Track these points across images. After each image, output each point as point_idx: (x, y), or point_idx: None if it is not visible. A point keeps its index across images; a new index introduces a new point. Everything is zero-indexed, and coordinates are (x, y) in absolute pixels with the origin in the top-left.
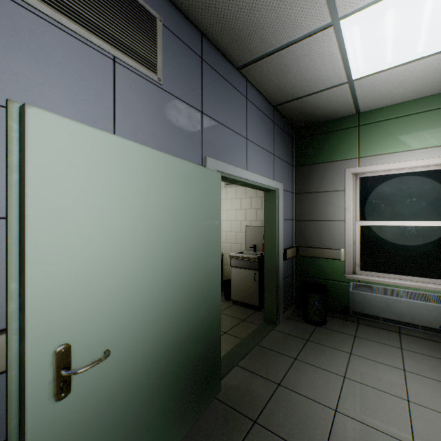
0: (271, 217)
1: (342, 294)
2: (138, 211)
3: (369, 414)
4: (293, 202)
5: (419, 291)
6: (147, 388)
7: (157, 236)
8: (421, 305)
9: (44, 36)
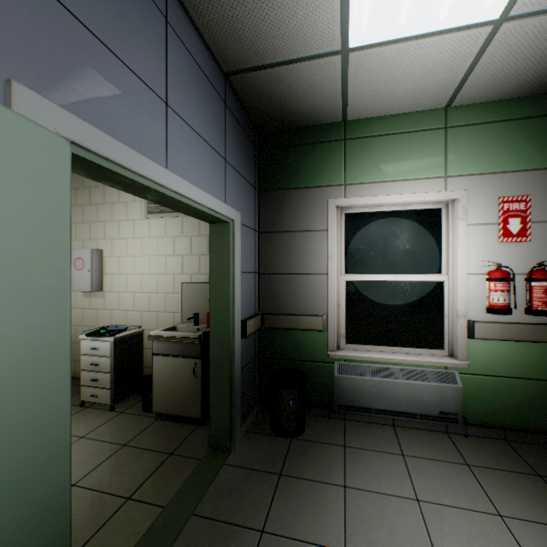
0: (221, 268)
1: (324, 380)
2: None
3: None
4: (256, 245)
5: (415, 366)
6: None
7: None
8: (419, 387)
9: None
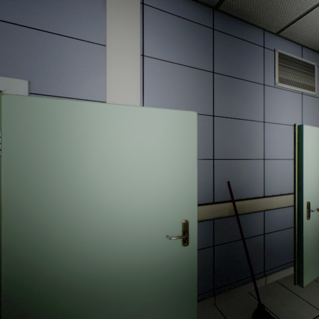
0: None
1: None
2: None
3: None
4: None
5: None
6: None
7: None
8: None
9: (286, 96)
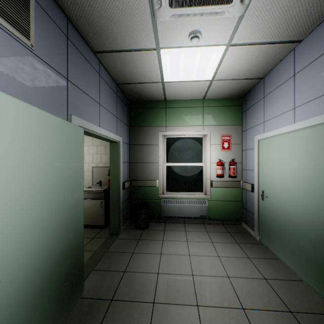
0: (114, 160)
1: (157, 207)
2: (21, 158)
3: (174, 268)
4: (128, 150)
5: (192, 199)
6: (28, 306)
7: (36, 178)
8: (193, 206)
9: None
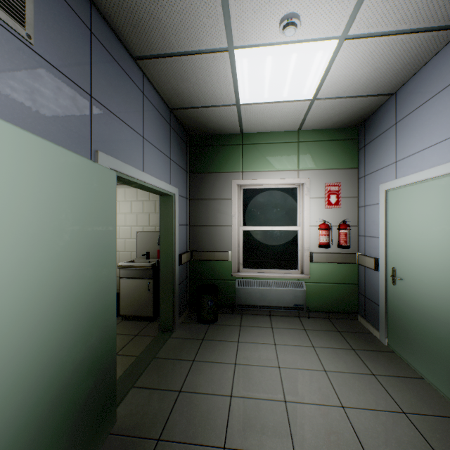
0: (167, 222)
1: (229, 291)
2: None
3: (256, 388)
4: (187, 207)
5: (282, 280)
6: None
7: (30, 249)
8: (283, 291)
9: None
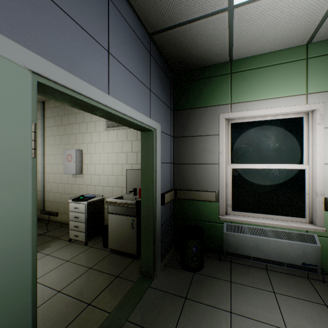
0: (147, 160)
1: (216, 235)
2: None
3: None
4: (171, 145)
5: (283, 229)
6: None
7: None
8: (286, 244)
9: None
